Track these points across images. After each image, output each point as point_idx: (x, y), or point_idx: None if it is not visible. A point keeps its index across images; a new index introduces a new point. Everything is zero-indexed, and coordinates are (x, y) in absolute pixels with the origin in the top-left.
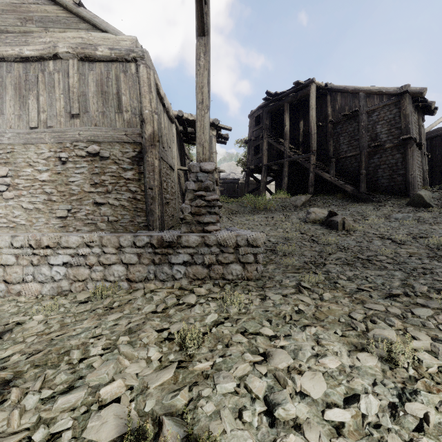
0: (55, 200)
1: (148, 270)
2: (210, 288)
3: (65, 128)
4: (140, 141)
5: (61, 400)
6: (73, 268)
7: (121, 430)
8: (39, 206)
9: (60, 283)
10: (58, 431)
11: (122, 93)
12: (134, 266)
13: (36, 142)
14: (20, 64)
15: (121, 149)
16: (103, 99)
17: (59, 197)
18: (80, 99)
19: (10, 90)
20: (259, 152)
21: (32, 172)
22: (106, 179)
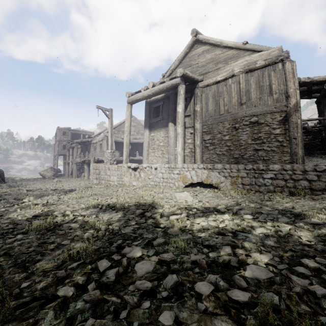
0: (232, 149)
1: (325, 184)
2: None
3: (238, 111)
4: (285, 109)
5: None
6: (276, 180)
7: None
8: (224, 152)
9: (269, 187)
10: None
11: (272, 83)
12: (315, 181)
13: (223, 121)
14: (214, 85)
15: (271, 117)
16: (259, 90)
17: (234, 148)
18: (246, 94)
19: (210, 99)
20: None
21: (220, 136)
22: (261, 136)
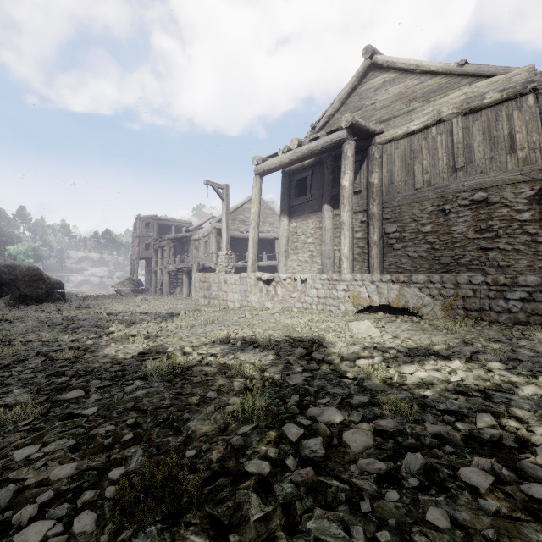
0: (437, 248)
1: None
2: None
3: (448, 183)
4: (541, 177)
5: None
6: (531, 304)
7: None
8: (423, 254)
9: (517, 315)
10: None
11: (516, 131)
12: None
13: (420, 200)
14: (405, 139)
15: (513, 191)
16: (490, 144)
17: (441, 246)
18: (463, 152)
19: (397, 163)
20: None
21: (416, 226)
22: (494, 224)
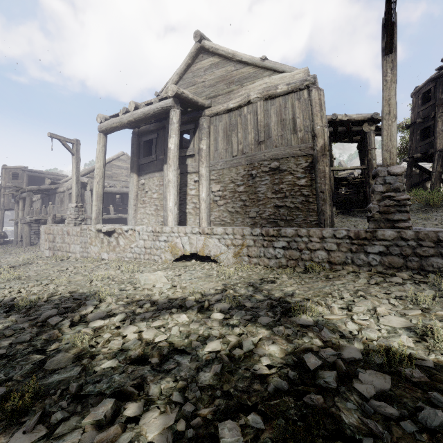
0: (248, 205)
1: (346, 256)
2: (411, 275)
3: (255, 153)
4: (312, 153)
5: (356, 307)
6: (289, 251)
7: (404, 325)
8: (238, 209)
9: (280, 260)
10: (362, 319)
11: (297, 117)
12: (334, 252)
13: (236, 166)
14: (226, 114)
15: (295, 162)
16: (281, 125)
17: (250, 203)
18: (265, 129)
19: (221, 134)
20: (427, 135)
21: (233, 186)
22: (284, 187)
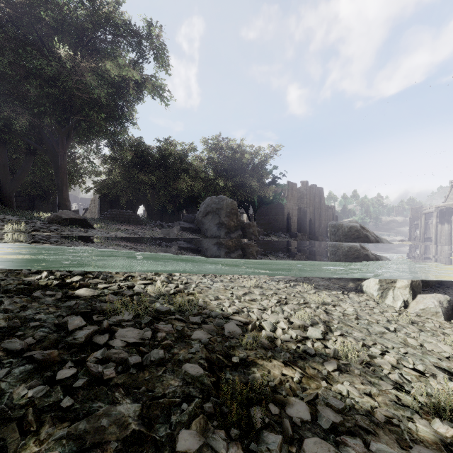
0: None
1: None
2: None
3: None
4: None
5: None
6: None
7: None
8: None
9: None
10: None
11: None
12: None
13: None
14: None
15: None
16: None
17: None
18: None
19: None
20: None
21: None
22: None
